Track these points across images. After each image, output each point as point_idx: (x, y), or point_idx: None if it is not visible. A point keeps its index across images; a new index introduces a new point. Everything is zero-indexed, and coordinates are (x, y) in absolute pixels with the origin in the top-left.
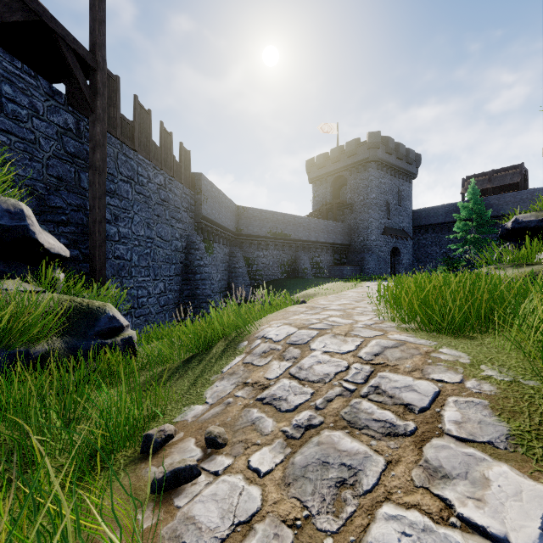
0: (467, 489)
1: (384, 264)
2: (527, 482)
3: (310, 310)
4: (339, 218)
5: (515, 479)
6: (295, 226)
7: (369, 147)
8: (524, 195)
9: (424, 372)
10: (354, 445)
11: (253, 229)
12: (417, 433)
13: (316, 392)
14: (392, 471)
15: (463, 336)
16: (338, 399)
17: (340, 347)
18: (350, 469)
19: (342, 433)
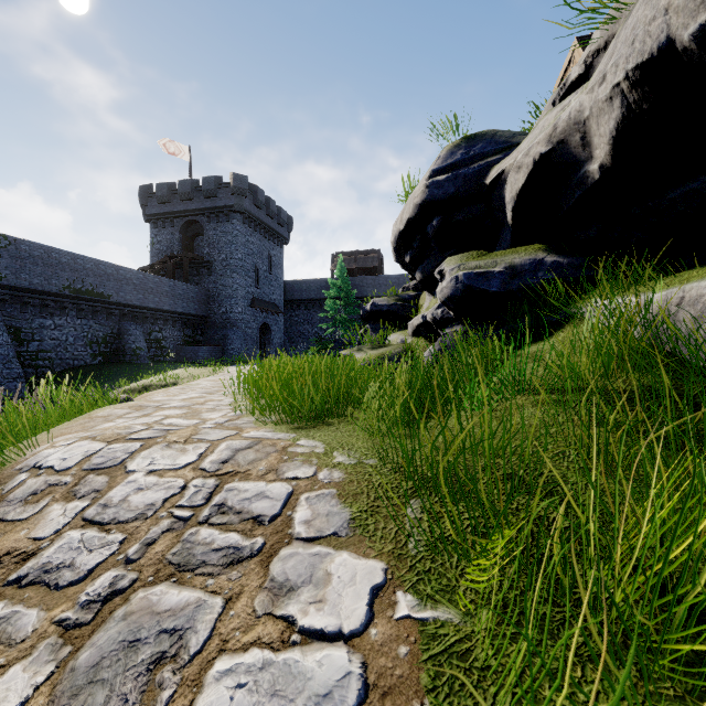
0: (311, 594)
1: (253, 343)
2: (361, 562)
3: (135, 412)
4: (193, 279)
5: (352, 564)
6: (119, 282)
7: (234, 192)
8: (381, 280)
9: (279, 471)
10: (182, 597)
11: (30, 278)
12: (265, 549)
13: (129, 537)
14: (231, 610)
15: (323, 423)
16: (164, 537)
17: (176, 460)
18: (174, 634)
19: (166, 585)
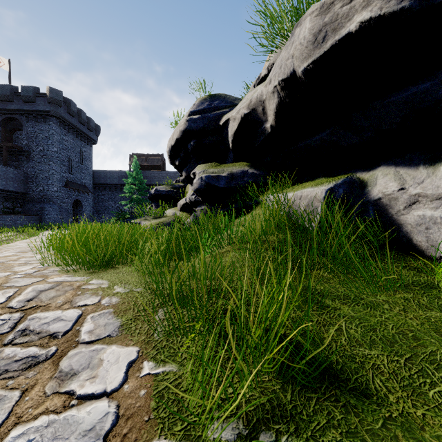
0: (88, 374)
1: (67, 214)
2: (124, 349)
3: None
4: (12, 163)
5: (118, 351)
6: None
7: (50, 101)
8: (164, 174)
9: (73, 302)
10: None
11: None
12: (57, 353)
13: None
14: (27, 397)
15: (111, 268)
16: None
17: None
18: None
19: None
